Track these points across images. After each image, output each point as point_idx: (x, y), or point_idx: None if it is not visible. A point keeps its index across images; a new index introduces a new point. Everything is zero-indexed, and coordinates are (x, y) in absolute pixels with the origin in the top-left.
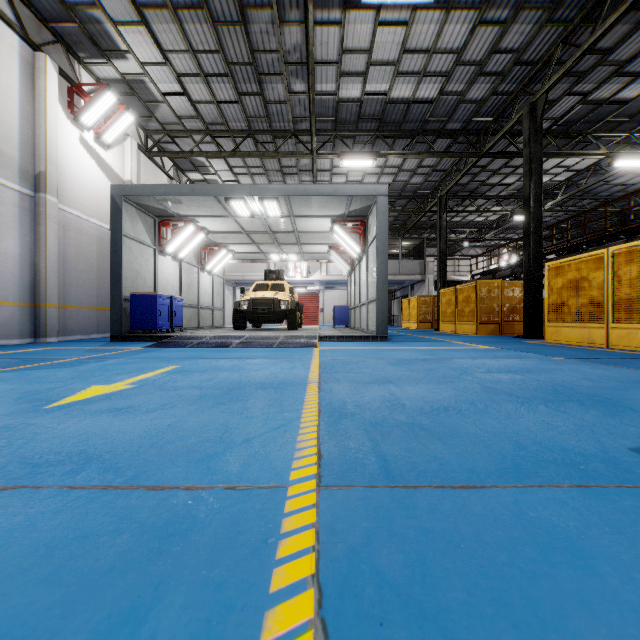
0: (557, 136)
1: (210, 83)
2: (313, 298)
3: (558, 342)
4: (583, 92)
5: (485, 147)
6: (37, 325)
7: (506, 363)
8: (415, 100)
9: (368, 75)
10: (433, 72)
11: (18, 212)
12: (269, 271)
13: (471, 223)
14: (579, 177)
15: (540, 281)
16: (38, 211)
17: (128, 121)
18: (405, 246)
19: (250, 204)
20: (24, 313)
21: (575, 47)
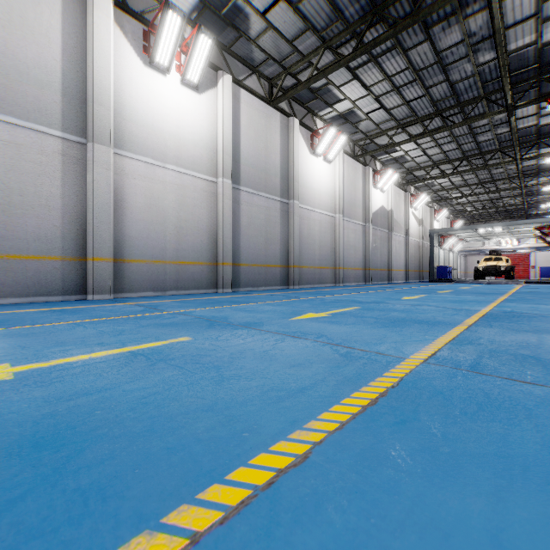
0: None
1: (463, 176)
2: (522, 258)
3: None
4: None
5: None
6: (406, 277)
7: None
8: None
9: None
10: None
11: (403, 243)
12: (491, 251)
13: None
14: None
15: None
16: (406, 241)
17: (426, 199)
18: None
19: (486, 229)
20: (404, 273)
21: None
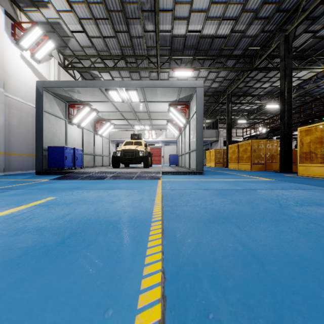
0: (295, 59)
1: (98, 25)
2: (158, 150)
3: (307, 175)
4: (313, 31)
5: (255, 64)
6: None
7: (300, 194)
8: (216, 36)
9: (190, 19)
10: (228, 17)
11: None
12: (133, 134)
13: (242, 110)
14: (304, 83)
15: (291, 139)
16: None
17: (50, 46)
18: (207, 122)
19: (120, 93)
20: None
21: (313, 0)
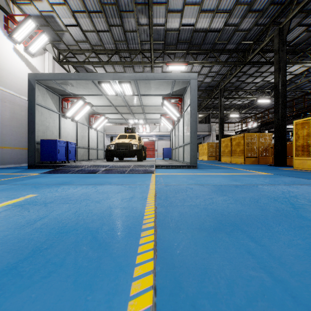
0: (287, 53)
1: (92, 18)
2: (152, 144)
3: (303, 169)
4: (307, 24)
5: (248, 58)
6: None
7: (308, 191)
8: (210, 30)
9: (184, 12)
10: (222, 10)
11: None
12: (127, 128)
13: (234, 105)
14: (295, 78)
15: (285, 132)
16: None
17: (44, 40)
18: (200, 117)
19: (114, 86)
20: None
21: None
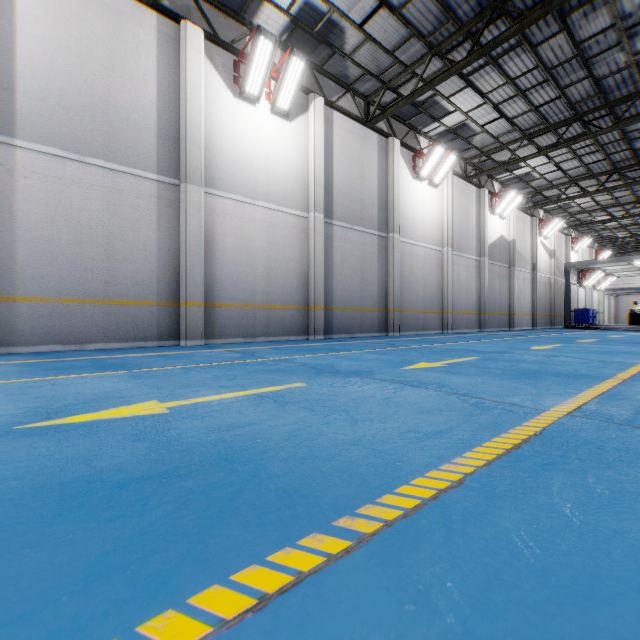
0: None
1: (612, 194)
2: None
3: None
4: None
5: None
6: (533, 322)
7: None
8: None
9: None
10: None
11: (529, 281)
12: None
13: None
14: None
15: None
16: (533, 278)
17: (560, 225)
18: None
19: None
20: (530, 318)
21: None
